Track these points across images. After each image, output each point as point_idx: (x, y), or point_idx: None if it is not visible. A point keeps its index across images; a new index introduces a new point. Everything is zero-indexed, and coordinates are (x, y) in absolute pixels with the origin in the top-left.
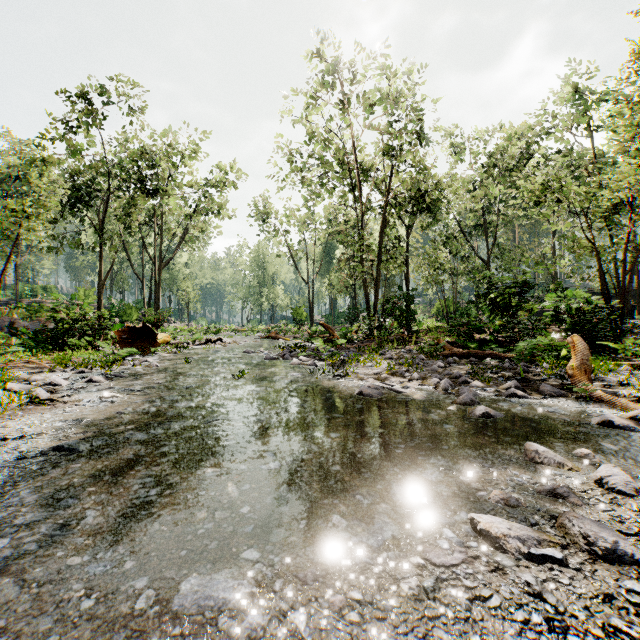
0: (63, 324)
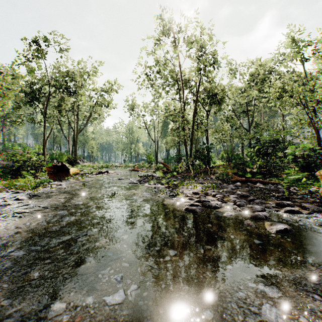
0: (18, 163)
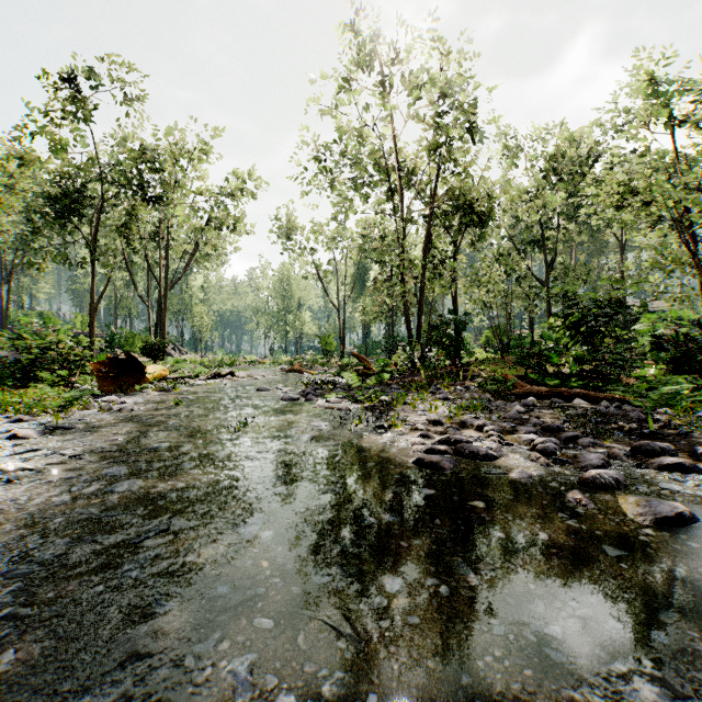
0: (30, 354)
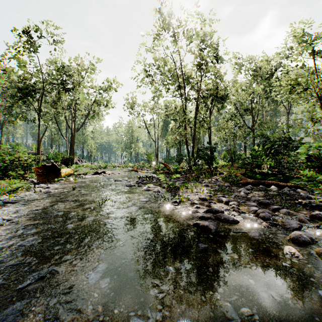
0: (5, 163)
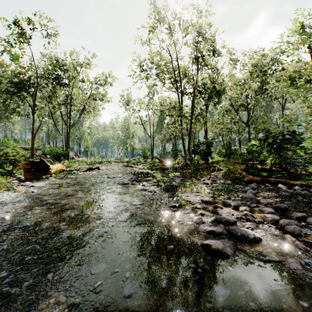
0: None
